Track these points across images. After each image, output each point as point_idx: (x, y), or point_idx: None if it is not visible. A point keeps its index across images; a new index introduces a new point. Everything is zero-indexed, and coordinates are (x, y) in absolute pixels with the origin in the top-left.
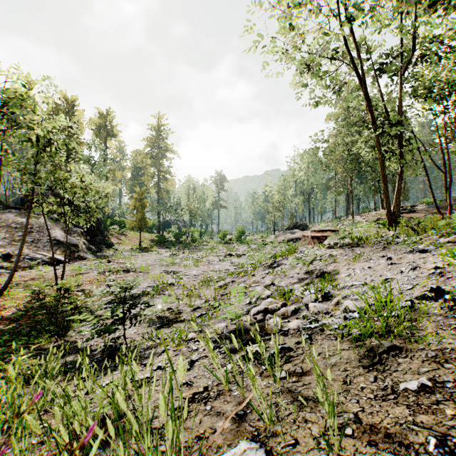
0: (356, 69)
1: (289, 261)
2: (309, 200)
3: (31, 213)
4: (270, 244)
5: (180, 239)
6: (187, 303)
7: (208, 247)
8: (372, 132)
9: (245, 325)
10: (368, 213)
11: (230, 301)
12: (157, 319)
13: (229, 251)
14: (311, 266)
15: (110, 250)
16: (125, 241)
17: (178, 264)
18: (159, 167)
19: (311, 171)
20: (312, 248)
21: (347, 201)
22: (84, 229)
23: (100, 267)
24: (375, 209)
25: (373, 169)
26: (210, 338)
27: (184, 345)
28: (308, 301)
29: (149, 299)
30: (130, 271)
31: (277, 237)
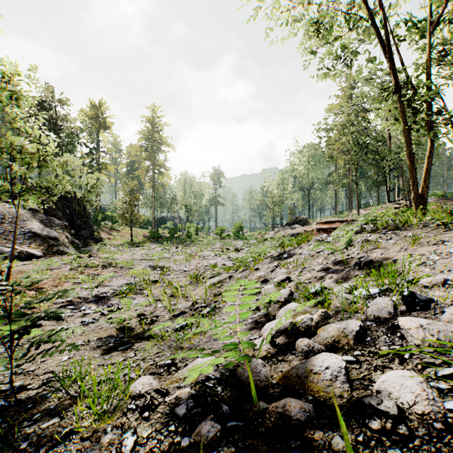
0: (376, 27)
1: (305, 249)
2: (309, 195)
3: (7, 203)
4: (269, 239)
5: (176, 235)
6: (167, 306)
7: (204, 243)
8: (394, 102)
9: (257, 371)
10: (373, 207)
11: (226, 305)
12: (117, 332)
13: (226, 246)
14: (341, 255)
15: (98, 245)
16: (116, 237)
17: (168, 259)
18: (154, 161)
19: (311, 165)
20: (327, 237)
21: (348, 196)
22: (69, 222)
23: (77, 262)
24: (378, 204)
25: (381, 159)
26: (177, 399)
27: (117, 416)
28: (382, 310)
29: (119, 301)
30: (110, 266)
31: (277, 233)
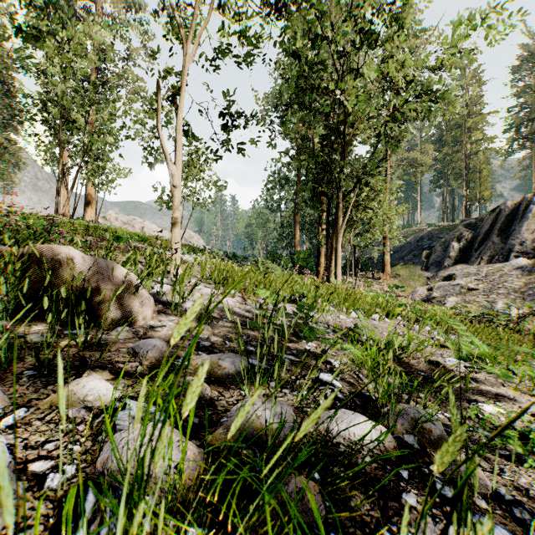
0: None
1: None
2: None
3: None
4: None
5: None
6: None
7: None
8: None
9: None
10: None
11: None
12: None
13: None
14: None
15: None
16: None
17: None
18: None
19: None
20: None
21: None
22: None
23: None
24: None
25: None
26: None
27: None
28: None
29: None
30: None
31: None
